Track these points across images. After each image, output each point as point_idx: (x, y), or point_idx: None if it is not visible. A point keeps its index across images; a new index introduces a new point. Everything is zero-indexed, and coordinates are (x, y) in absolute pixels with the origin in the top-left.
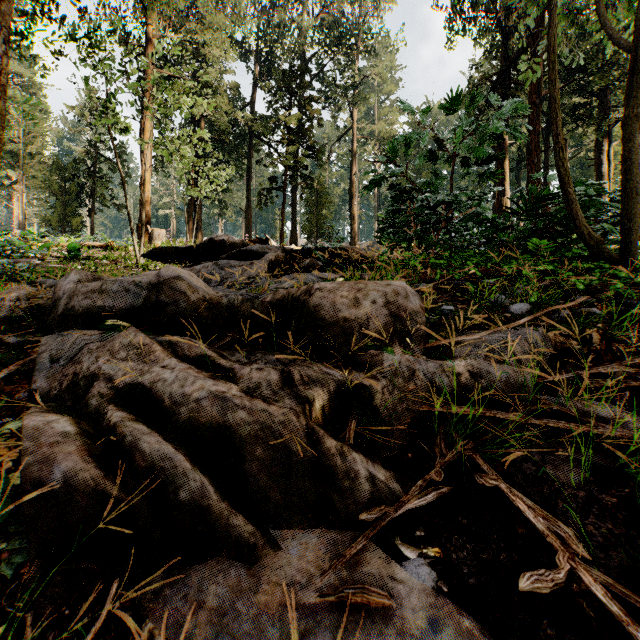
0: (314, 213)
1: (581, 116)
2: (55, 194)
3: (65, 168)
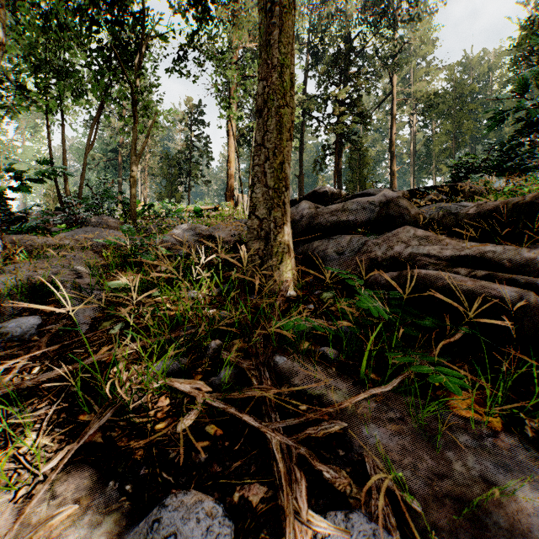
0: (357, 173)
1: None
2: (165, 178)
3: (173, 158)
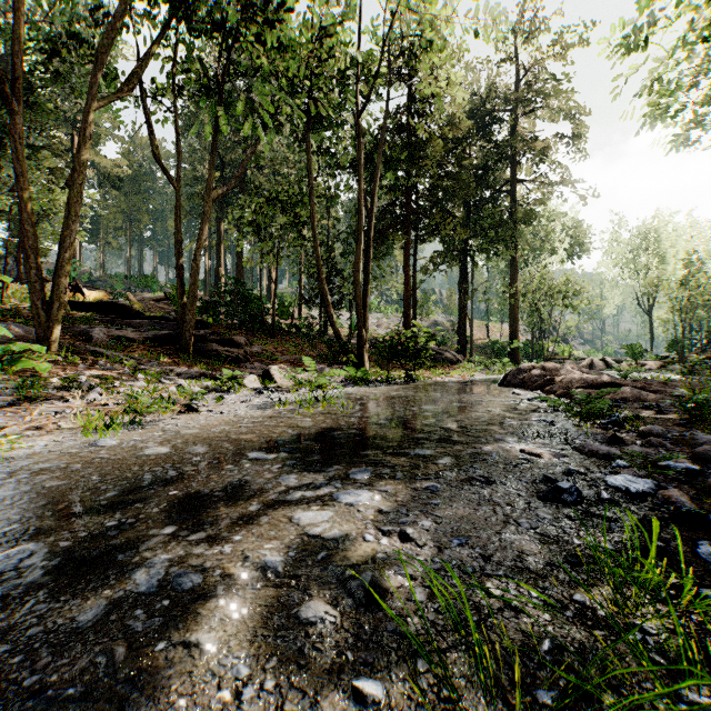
0: None
1: None
2: None
3: None
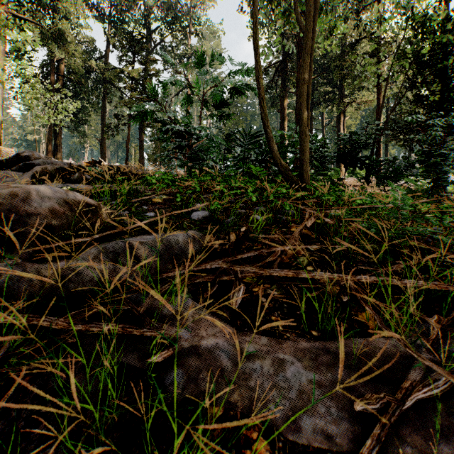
0: (158, 147)
1: (329, 99)
2: None
3: None
